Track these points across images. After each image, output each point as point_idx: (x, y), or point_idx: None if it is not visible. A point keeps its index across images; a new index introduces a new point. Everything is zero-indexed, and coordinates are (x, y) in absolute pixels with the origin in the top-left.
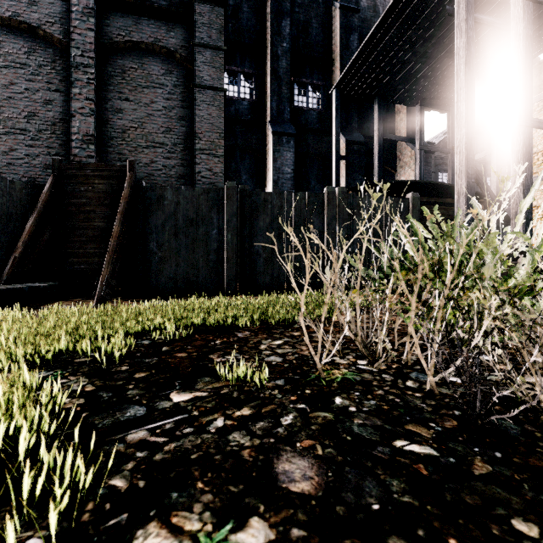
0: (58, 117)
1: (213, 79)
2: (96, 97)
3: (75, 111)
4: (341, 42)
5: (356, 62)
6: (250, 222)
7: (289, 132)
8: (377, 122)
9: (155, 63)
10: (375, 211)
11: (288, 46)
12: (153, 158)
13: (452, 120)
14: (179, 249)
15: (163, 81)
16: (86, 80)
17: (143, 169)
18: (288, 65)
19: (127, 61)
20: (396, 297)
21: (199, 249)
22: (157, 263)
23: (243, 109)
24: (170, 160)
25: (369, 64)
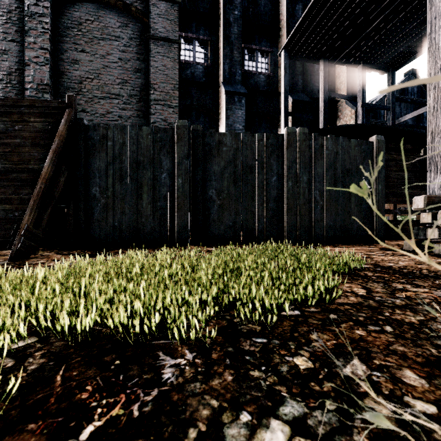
0: (14, 67)
1: (167, 31)
2: (51, 48)
3: (29, 60)
4: (287, 11)
5: (306, 19)
6: (203, 166)
7: (241, 92)
8: (323, 81)
9: (111, 15)
10: (338, 155)
11: (240, 14)
12: (109, 108)
13: (392, 80)
14: (124, 195)
15: (119, 34)
16: (41, 29)
17: (99, 119)
18: (239, 31)
19: (83, 13)
20: (367, 248)
21: (147, 194)
22: (100, 210)
23: (198, 73)
24: (125, 111)
25: (318, 21)
